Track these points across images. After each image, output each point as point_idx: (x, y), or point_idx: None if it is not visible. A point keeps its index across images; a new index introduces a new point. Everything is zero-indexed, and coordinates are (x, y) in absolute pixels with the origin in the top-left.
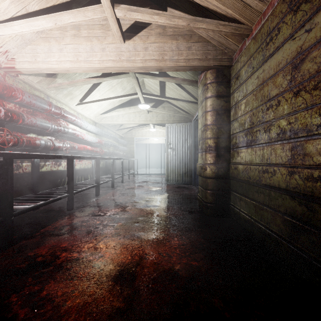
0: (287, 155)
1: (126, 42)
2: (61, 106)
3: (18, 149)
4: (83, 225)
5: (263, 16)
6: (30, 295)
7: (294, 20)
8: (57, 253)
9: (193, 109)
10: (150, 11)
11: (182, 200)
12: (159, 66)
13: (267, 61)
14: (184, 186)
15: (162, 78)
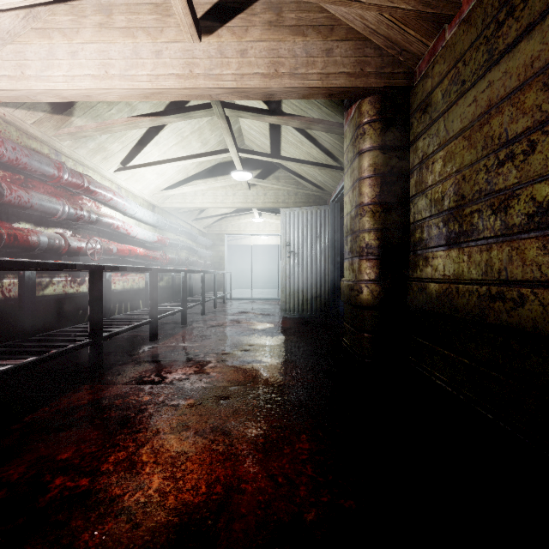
0: None
1: (203, 39)
2: (85, 172)
3: None
4: (114, 406)
5: None
6: None
7: None
8: (45, 478)
9: (332, 180)
10: None
11: (313, 350)
12: (270, 88)
13: (500, 61)
14: (314, 321)
15: (274, 119)
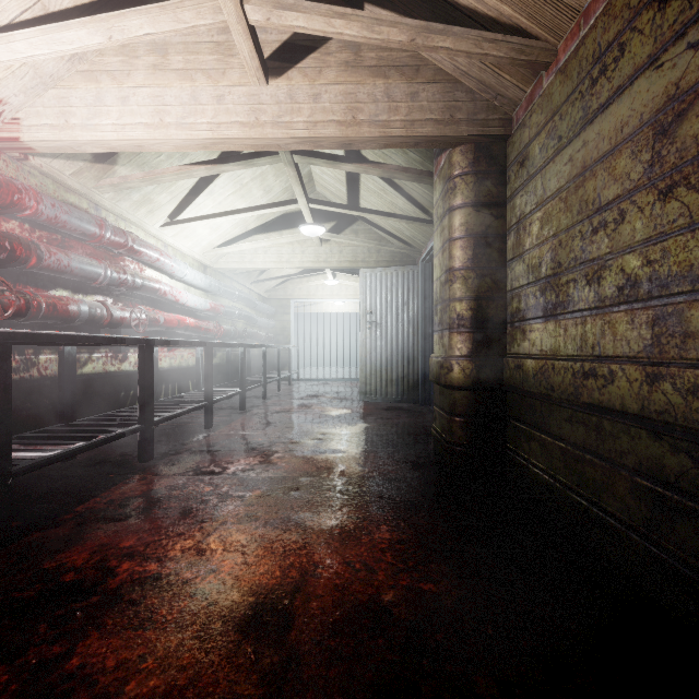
0: (643, 337)
1: (271, 82)
2: (127, 229)
3: (29, 323)
4: (172, 497)
5: (583, 19)
6: (40, 667)
7: (659, 23)
8: (112, 563)
9: (422, 235)
10: (325, 8)
11: (398, 439)
12: (346, 138)
13: (594, 121)
14: (401, 406)
15: (352, 167)
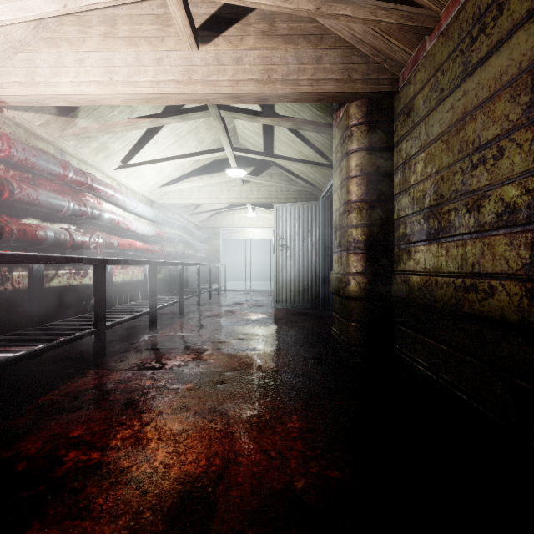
0: (522, 257)
1: (201, 47)
2: (88, 170)
3: (4, 246)
4: (119, 390)
5: None
6: None
7: None
8: (60, 452)
9: (322, 177)
10: None
11: (304, 339)
12: (263, 93)
13: (474, 73)
14: (306, 311)
15: (267, 120)
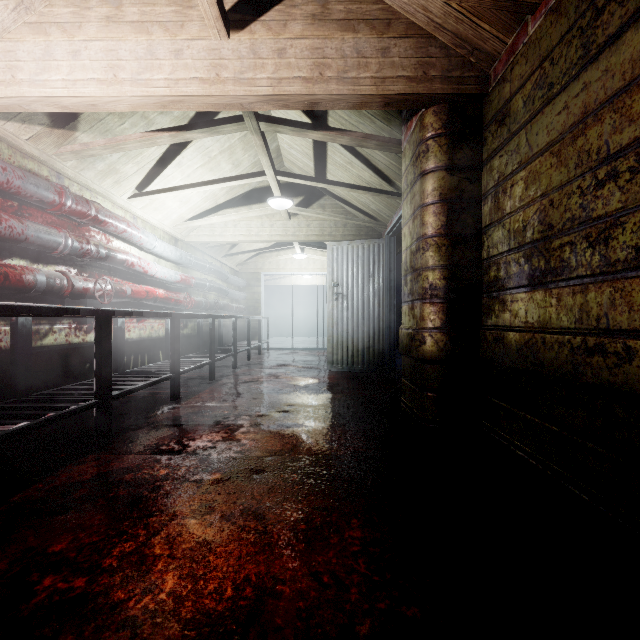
0: None
1: (232, 36)
2: (93, 199)
3: None
4: (123, 482)
5: None
6: None
7: None
8: (31, 577)
9: (387, 208)
10: None
11: (365, 411)
12: (313, 96)
13: (599, 57)
14: (366, 375)
15: (319, 134)
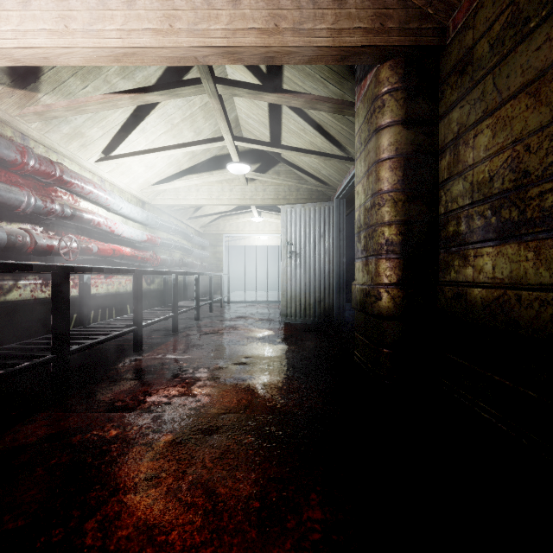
0: None
1: None
2: (60, 161)
3: None
4: (68, 446)
5: None
6: None
7: None
8: None
9: (337, 173)
10: None
11: (319, 363)
12: (268, 48)
13: None
14: (318, 327)
15: (274, 97)
